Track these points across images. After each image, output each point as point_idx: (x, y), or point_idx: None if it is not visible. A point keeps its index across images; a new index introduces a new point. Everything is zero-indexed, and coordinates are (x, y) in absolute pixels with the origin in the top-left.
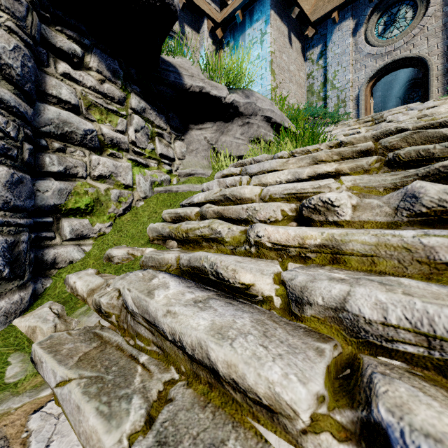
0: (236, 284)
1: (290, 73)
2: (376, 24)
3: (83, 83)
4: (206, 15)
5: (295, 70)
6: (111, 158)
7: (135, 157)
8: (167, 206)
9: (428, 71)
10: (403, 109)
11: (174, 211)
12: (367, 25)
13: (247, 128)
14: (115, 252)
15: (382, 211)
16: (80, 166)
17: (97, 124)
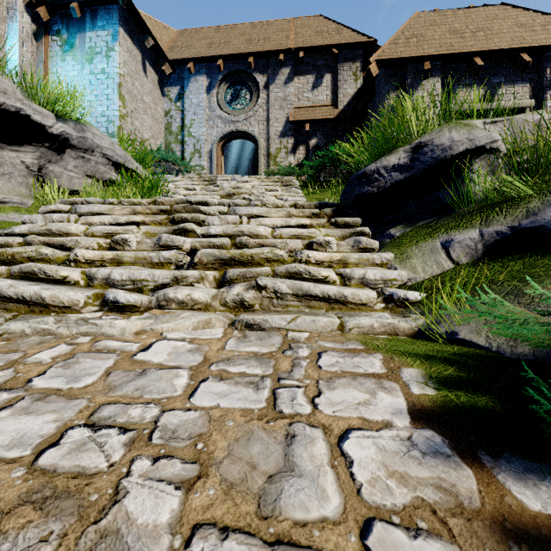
0: (58, 277)
1: (144, 104)
2: (225, 92)
3: None
4: None
5: (150, 102)
6: None
7: None
8: None
9: (259, 149)
10: (230, 178)
11: None
12: (218, 89)
13: (82, 162)
14: None
15: (150, 245)
16: None
17: None
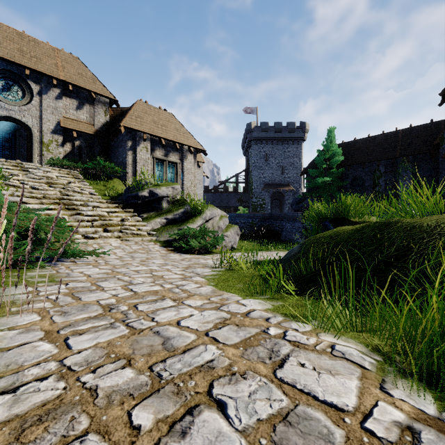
0: None
1: None
2: None
3: None
4: None
5: None
6: None
7: None
8: None
9: (32, 135)
10: (35, 167)
11: None
12: None
13: None
14: None
15: (73, 219)
16: None
17: None
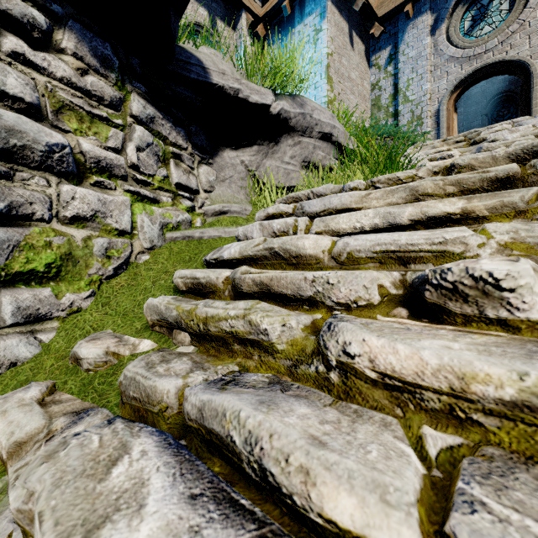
0: (311, 514)
1: (351, 81)
2: (461, 20)
3: (49, 72)
4: (244, 6)
5: (357, 78)
6: (98, 189)
7: (137, 187)
8: (184, 262)
9: (529, 79)
10: (508, 125)
11: (191, 273)
12: (449, 21)
13: (299, 149)
14: (84, 351)
15: None
16: (38, 203)
17: (74, 136)
